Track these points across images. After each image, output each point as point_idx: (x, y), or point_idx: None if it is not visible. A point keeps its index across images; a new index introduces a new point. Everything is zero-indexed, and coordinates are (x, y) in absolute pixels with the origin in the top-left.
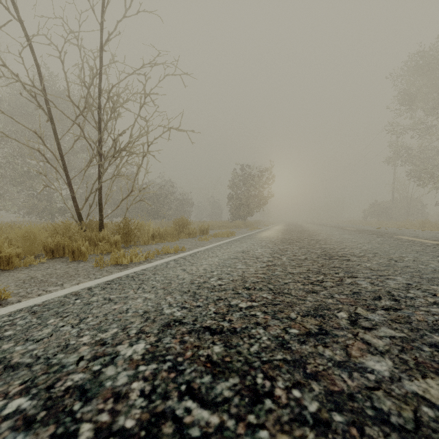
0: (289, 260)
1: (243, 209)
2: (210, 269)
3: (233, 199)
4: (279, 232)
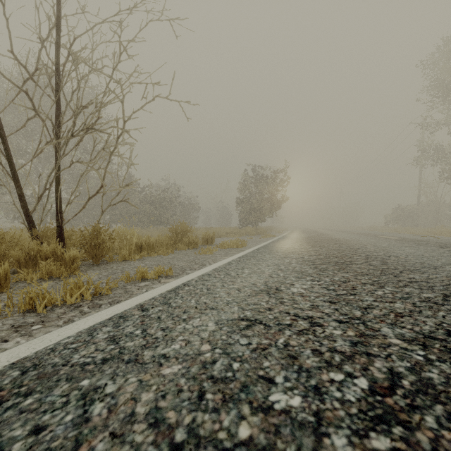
0: (417, 349)
1: (255, 214)
2: (173, 423)
3: (243, 204)
4: (304, 243)
